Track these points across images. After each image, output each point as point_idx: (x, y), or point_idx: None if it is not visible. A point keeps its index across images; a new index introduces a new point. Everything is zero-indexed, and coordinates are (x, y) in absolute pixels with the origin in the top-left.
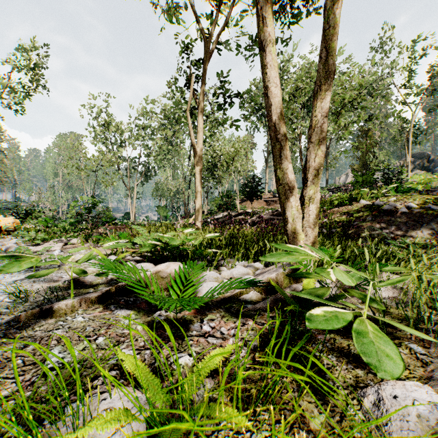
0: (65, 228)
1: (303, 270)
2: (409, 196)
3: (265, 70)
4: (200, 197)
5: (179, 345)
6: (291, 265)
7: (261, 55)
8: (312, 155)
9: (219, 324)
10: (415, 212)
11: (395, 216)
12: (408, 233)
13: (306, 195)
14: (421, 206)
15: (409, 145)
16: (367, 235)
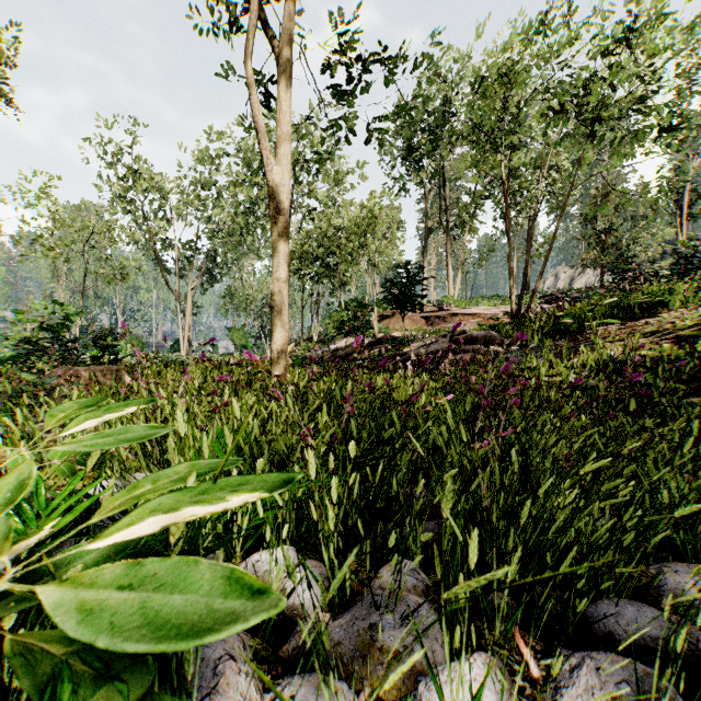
0: (1, 371)
1: None
2: None
3: None
4: (286, 294)
5: None
6: None
7: None
8: None
9: None
10: None
11: None
12: None
13: None
14: None
15: (682, 217)
16: None
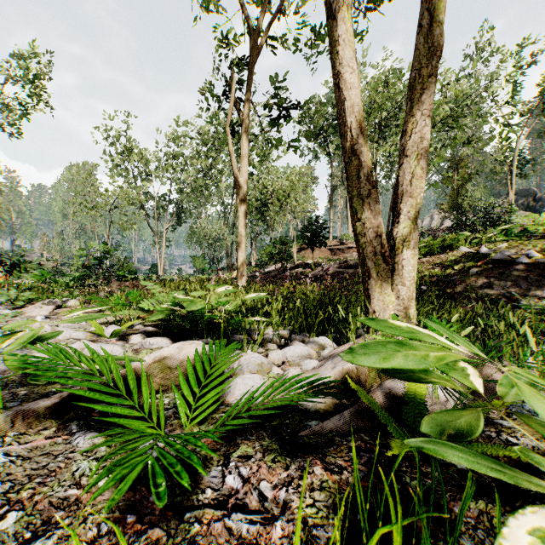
0: (68, 285)
1: None
2: (526, 241)
3: (336, 48)
4: (244, 243)
5: (168, 541)
6: None
7: (328, 27)
8: (407, 175)
9: (257, 471)
10: (537, 263)
11: (510, 268)
12: (530, 291)
13: (397, 236)
14: (544, 254)
15: (512, 178)
16: (471, 295)
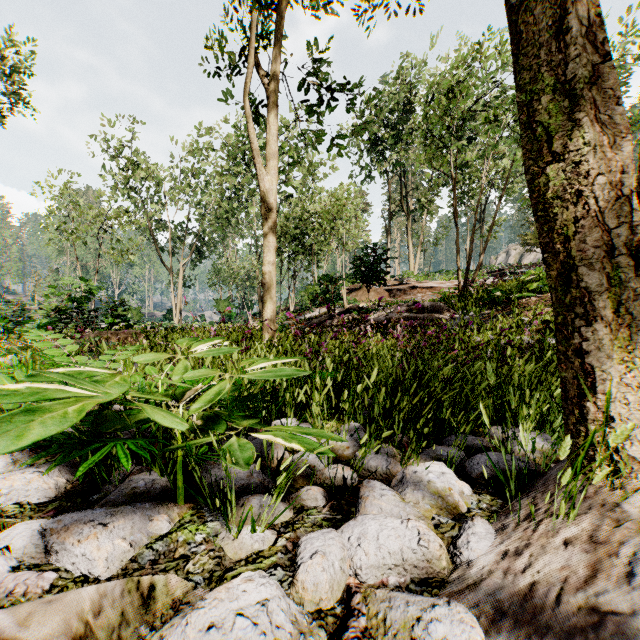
0: None
1: None
2: None
3: None
4: (274, 274)
5: None
6: None
7: None
8: None
9: None
10: None
11: None
12: None
13: None
14: None
15: None
16: None
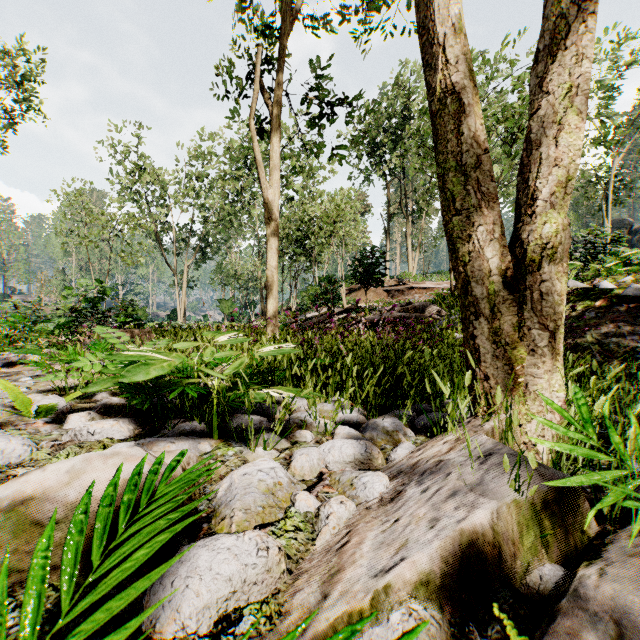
0: (53, 334)
1: (527, 451)
2: None
3: None
4: (276, 277)
5: None
6: None
7: None
8: (547, 128)
9: None
10: None
11: None
12: None
13: (530, 238)
14: None
15: (608, 205)
16: (593, 346)
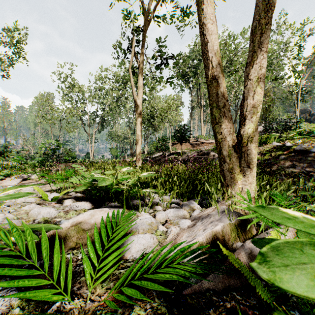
0: (35, 165)
1: (242, 212)
2: (313, 138)
3: (201, 7)
4: (140, 140)
5: None
6: (237, 212)
7: None
8: (250, 93)
9: None
10: None
11: (305, 155)
12: None
13: (244, 134)
14: None
15: (298, 102)
16: (282, 172)
